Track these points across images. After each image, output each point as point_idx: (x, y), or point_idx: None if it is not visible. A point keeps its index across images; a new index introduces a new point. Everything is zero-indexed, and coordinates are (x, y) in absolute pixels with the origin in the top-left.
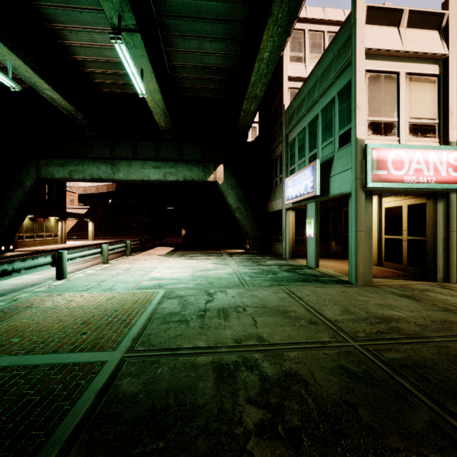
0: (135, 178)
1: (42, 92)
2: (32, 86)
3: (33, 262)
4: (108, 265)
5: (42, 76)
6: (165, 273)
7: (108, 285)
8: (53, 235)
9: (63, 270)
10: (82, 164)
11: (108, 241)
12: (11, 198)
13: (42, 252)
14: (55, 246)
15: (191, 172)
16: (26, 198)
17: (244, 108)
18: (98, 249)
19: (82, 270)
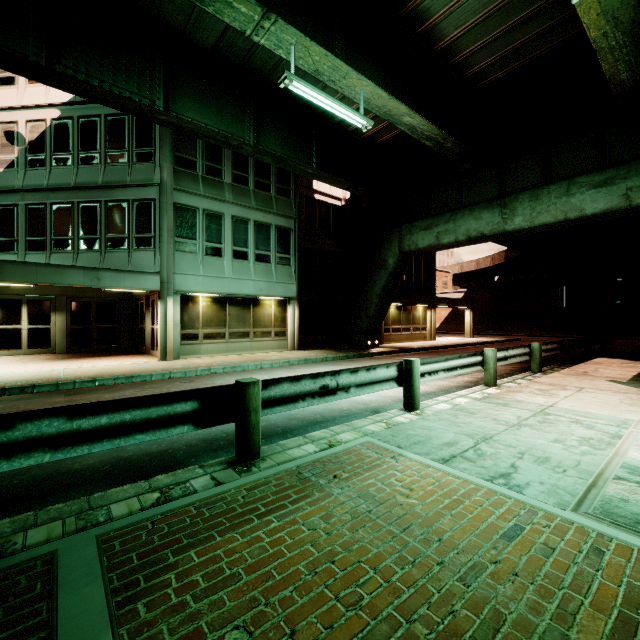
0: (547, 221)
1: (399, 124)
2: (387, 119)
3: (367, 375)
4: (496, 390)
5: (399, 98)
6: None
7: (497, 461)
8: (420, 329)
9: (413, 395)
10: (453, 219)
11: (493, 340)
12: (375, 282)
13: (406, 350)
14: (422, 343)
15: None
16: (389, 281)
17: None
18: (477, 357)
19: (448, 394)
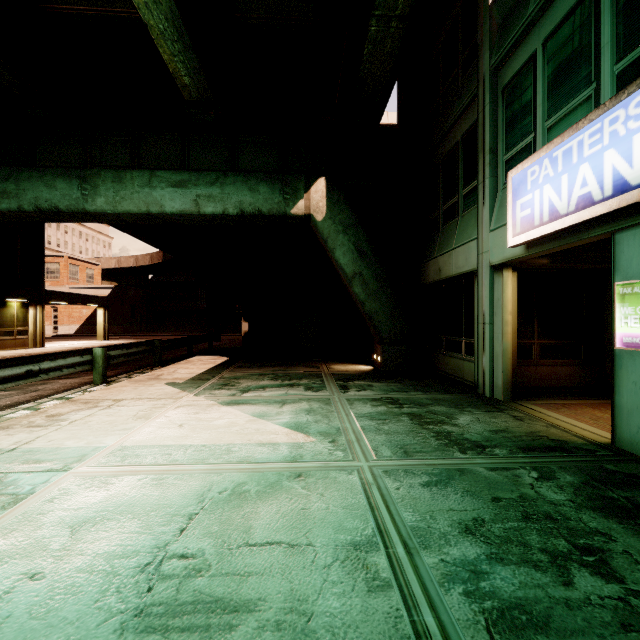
0: (131, 209)
1: None
2: None
3: None
4: None
5: None
6: (48, 529)
7: None
8: (15, 333)
9: None
10: (15, 178)
11: (127, 342)
12: None
13: None
14: (9, 353)
15: (255, 195)
16: None
17: (380, 0)
18: None
19: None
